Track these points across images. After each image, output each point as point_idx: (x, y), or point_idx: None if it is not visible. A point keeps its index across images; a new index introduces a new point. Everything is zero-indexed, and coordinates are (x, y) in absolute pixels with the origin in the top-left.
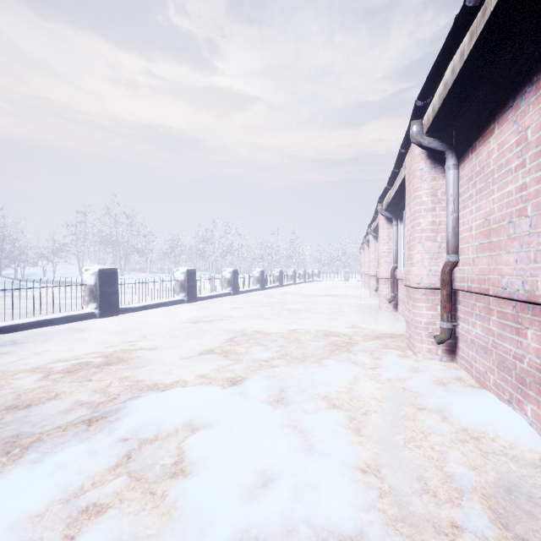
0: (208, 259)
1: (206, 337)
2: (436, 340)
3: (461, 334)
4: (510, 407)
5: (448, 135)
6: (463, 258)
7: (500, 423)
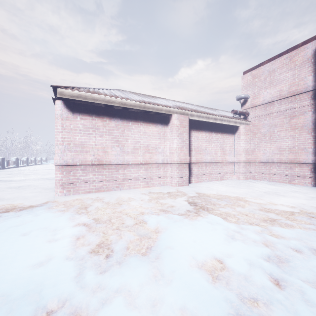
0: None
1: None
2: None
3: None
4: None
5: None
6: None
7: None
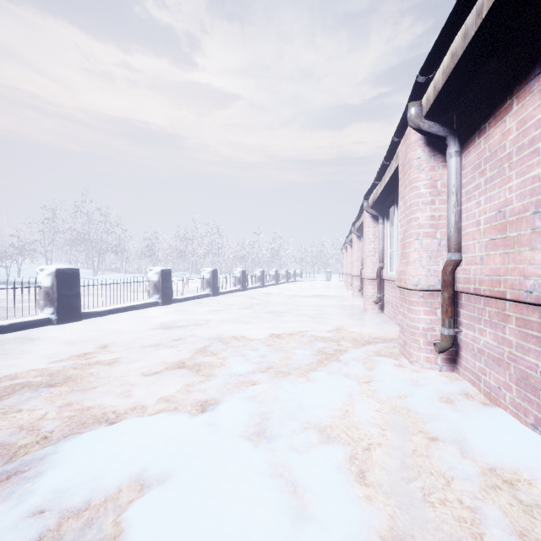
0: (187, 259)
1: (178, 346)
2: (436, 348)
3: (464, 341)
4: (537, 433)
5: (448, 120)
6: (467, 256)
7: (532, 459)
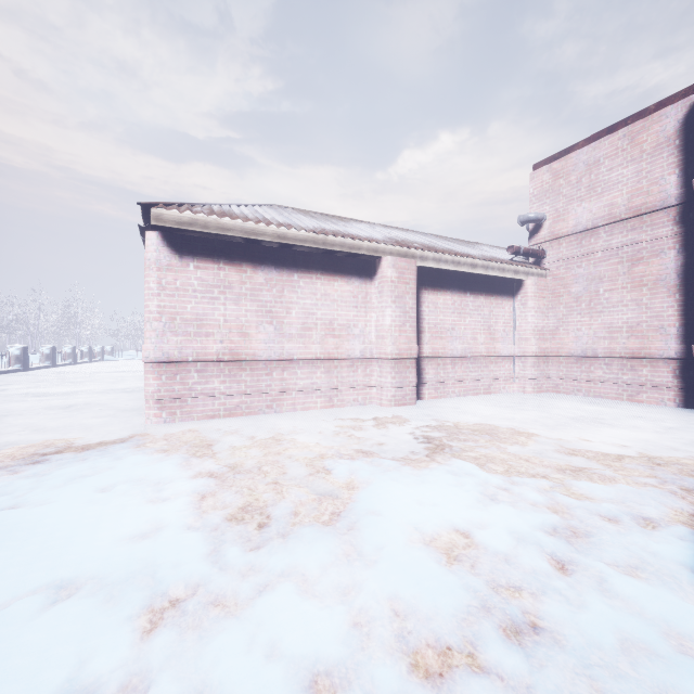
0: None
1: None
2: None
3: None
4: None
5: None
6: None
7: None
